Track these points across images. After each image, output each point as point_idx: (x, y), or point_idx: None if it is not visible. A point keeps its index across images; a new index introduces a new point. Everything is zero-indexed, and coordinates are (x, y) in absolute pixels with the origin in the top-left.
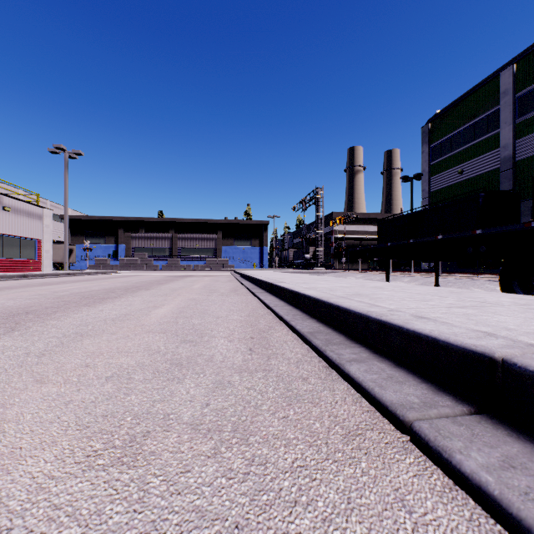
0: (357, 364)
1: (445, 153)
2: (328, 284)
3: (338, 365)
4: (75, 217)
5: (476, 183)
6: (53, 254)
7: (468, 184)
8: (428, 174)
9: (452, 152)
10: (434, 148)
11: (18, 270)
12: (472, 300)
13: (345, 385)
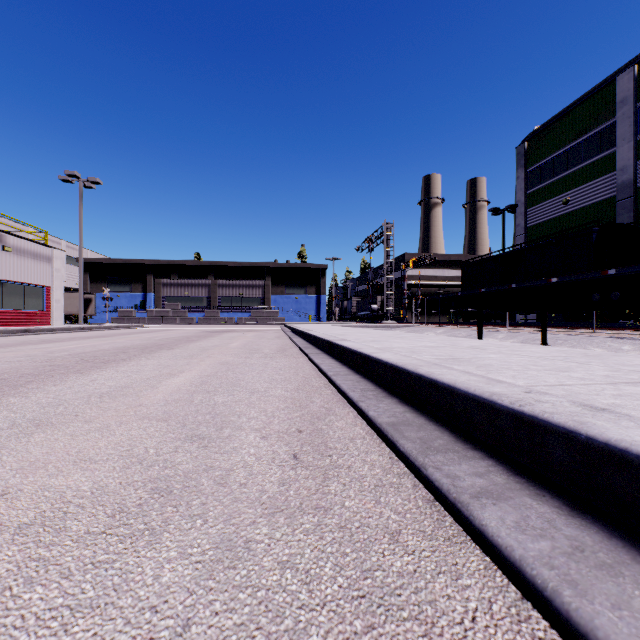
0: (494, 504)
1: (546, 178)
2: (406, 342)
3: (456, 505)
4: (95, 260)
5: (586, 216)
6: (68, 304)
7: (575, 217)
8: (524, 205)
9: (555, 177)
10: (531, 172)
11: (22, 324)
12: (634, 370)
13: (477, 558)
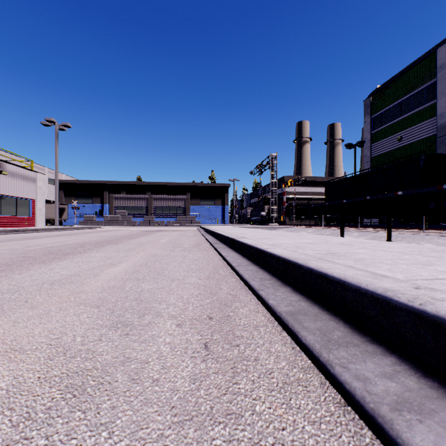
0: (420, 422)
1: (386, 122)
2: (290, 239)
3: (376, 419)
4: (68, 181)
5: (414, 149)
6: (49, 212)
7: (407, 150)
8: (370, 142)
9: (392, 121)
10: (375, 118)
11: (14, 226)
12: None
13: None
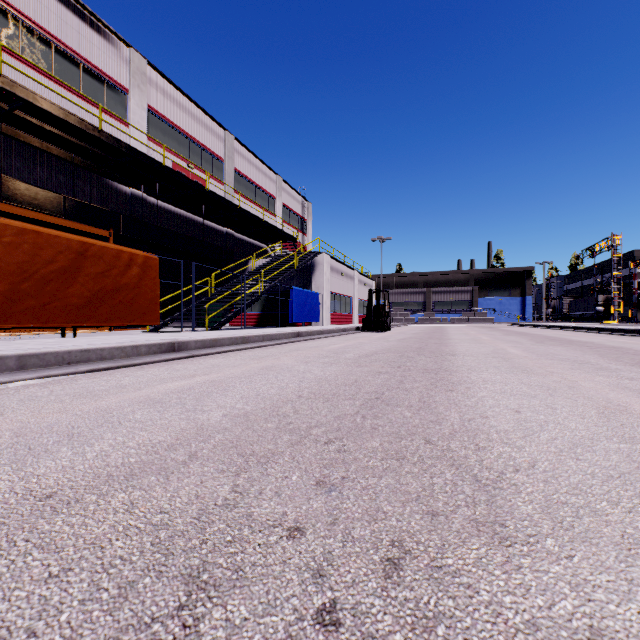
0: None
1: None
2: None
3: None
4: None
5: None
6: None
7: None
8: None
9: None
10: None
11: None
12: None
13: None
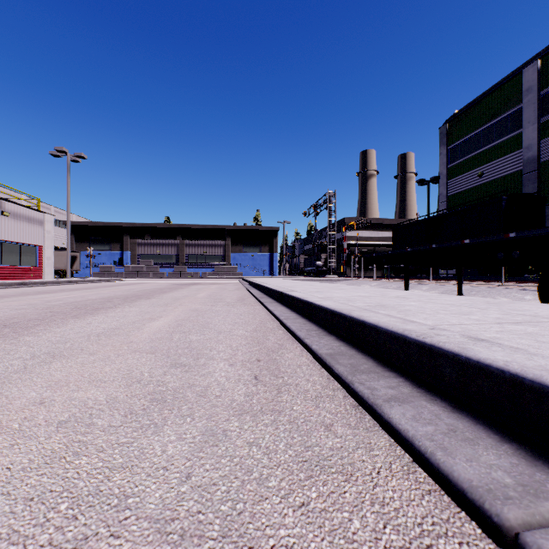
0: (399, 405)
1: (464, 154)
2: (344, 293)
3: (372, 407)
4: (79, 223)
5: (497, 186)
6: (57, 261)
7: (488, 187)
8: (446, 177)
9: (471, 153)
10: (452, 149)
11: (18, 278)
12: (521, 314)
13: (385, 439)
